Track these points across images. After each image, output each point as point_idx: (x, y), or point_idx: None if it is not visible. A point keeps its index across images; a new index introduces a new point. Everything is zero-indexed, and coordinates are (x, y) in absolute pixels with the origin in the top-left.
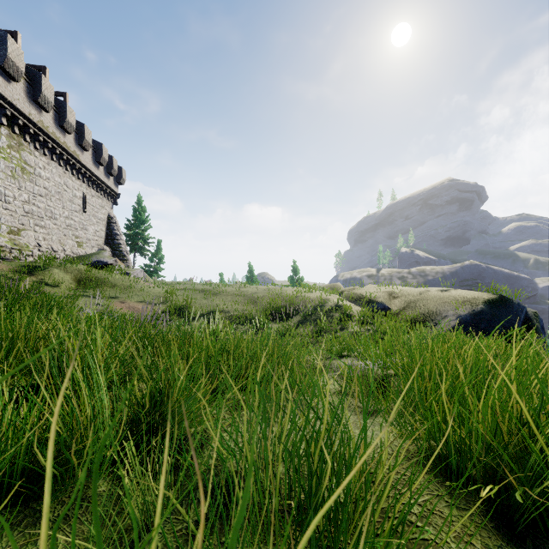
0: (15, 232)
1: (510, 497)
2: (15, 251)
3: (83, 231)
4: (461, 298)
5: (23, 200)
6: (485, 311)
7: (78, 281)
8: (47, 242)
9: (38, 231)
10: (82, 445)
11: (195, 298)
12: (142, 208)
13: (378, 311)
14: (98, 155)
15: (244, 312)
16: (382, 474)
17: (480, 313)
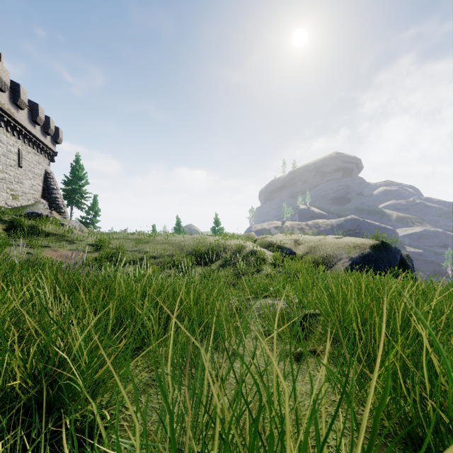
0: None
1: None
2: None
3: (19, 184)
4: (352, 243)
5: None
6: (371, 254)
7: (10, 231)
8: None
9: None
10: None
11: (127, 246)
12: (79, 166)
13: (287, 256)
14: (34, 115)
15: (171, 258)
16: None
17: (368, 256)
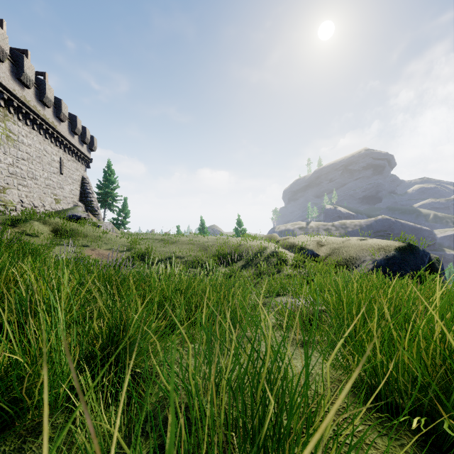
0: (0, 190)
1: (438, 426)
2: (1, 206)
3: (60, 190)
4: (377, 245)
5: (8, 163)
6: (396, 257)
7: (55, 232)
8: (29, 199)
9: (21, 189)
10: (42, 380)
11: (155, 246)
12: (111, 171)
13: (308, 257)
14: (73, 126)
15: (196, 258)
16: (322, 413)
17: (392, 258)
